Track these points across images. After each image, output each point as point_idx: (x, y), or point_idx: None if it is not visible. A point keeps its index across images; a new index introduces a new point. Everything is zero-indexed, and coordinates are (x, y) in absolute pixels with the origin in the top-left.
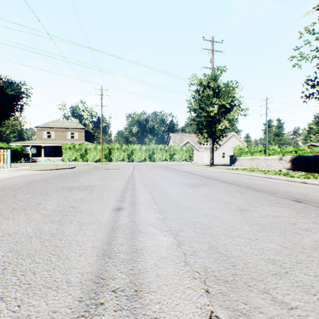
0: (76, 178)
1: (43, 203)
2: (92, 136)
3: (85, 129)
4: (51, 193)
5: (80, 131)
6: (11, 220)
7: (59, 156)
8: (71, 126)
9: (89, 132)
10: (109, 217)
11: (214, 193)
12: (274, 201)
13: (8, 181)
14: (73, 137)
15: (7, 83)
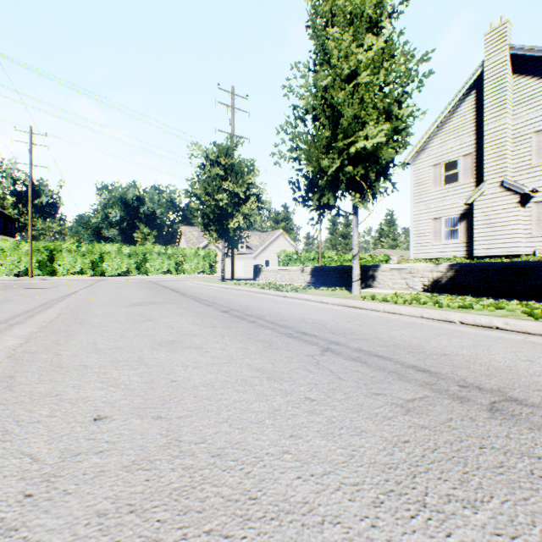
0: None
1: None
2: (11, 223)
3: None
4: None
5: None
6: None
7: None
8: None
9: (3, 215)
10: None
11: (151, 310)
12: (202, 312)
13: None
14: None
15: None
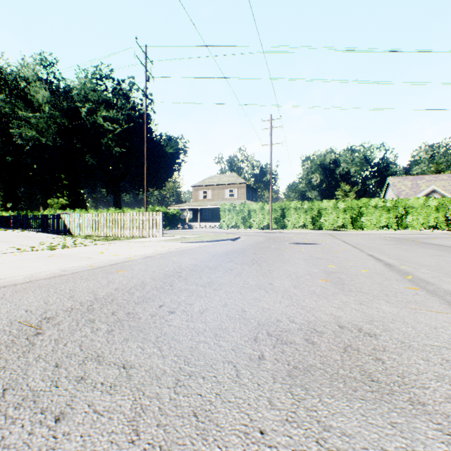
0: (258, 268)
1: None
2: (254, 193)
3: (247, 184)
4: (217, 401)
5: (240, 187)
6: None
7: (216, 221)
8: (229, 181)
9: (251, 188)
10: None
11: None
12: None
13: (138, 269)
14: (231, 196)
15: (167, 141)
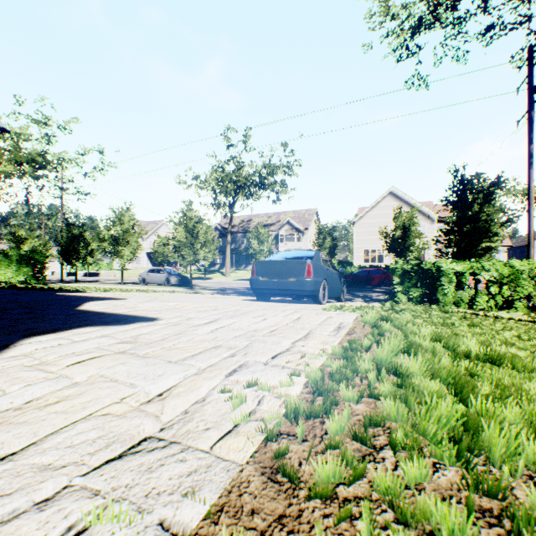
0: None
1: None
2: None
3: None
4: None
5: None
6: None
7: None
8: None
9: None
10: None
11: None
12: None
13: None
14: None
15: None
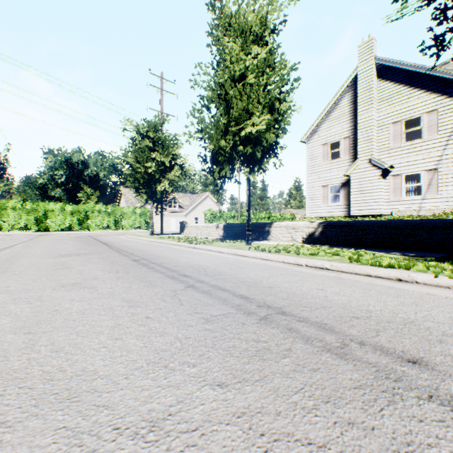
0: None
1: None
2: None
3: None
4: None
5: None
6: None
7: None
8: None
9: None
10: None
11: (73, 260)
12: (116, 261)
13: None
14: None
15: None
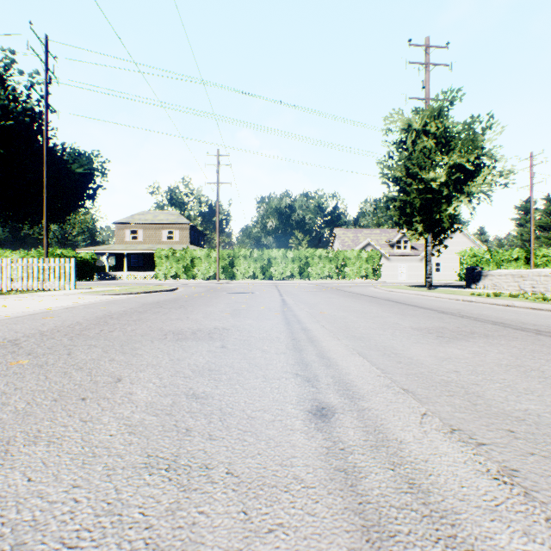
0: (184, 310)
1: (125, 378)
2: (201, 237)
3: (191, 225)
4: (142, 346)
5: (182, 229)
6: (41, 445)
7: (150, 270)
8: (168, 220)
9: (196, 230)
10: (317, 452)
11: (532, 361)
12: None
13: (66, 315)
14: (171, 238)
15: (74, 155)
